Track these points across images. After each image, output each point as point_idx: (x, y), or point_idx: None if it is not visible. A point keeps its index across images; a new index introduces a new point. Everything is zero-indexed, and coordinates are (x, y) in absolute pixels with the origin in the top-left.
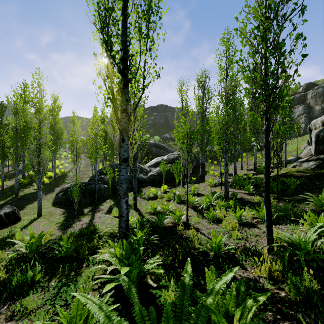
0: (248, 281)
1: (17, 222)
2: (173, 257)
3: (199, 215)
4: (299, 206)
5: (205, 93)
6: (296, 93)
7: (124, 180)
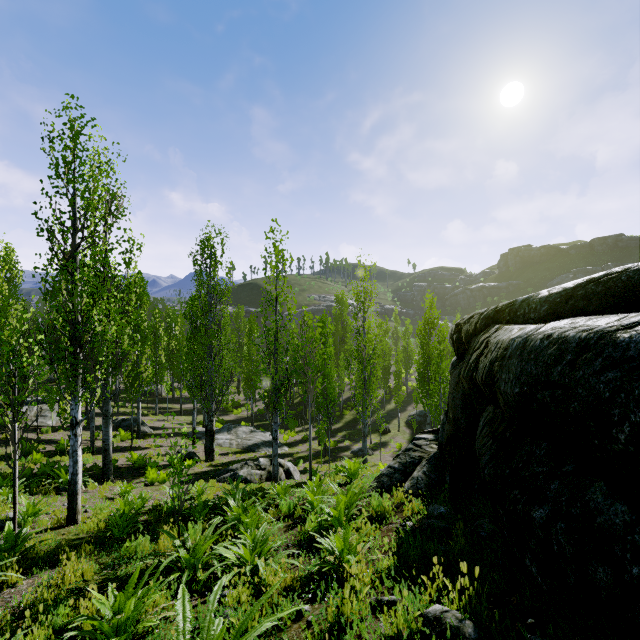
0: None
1: (389, 433)
2: None
3: None
4: None
5: None
6: None
7: None
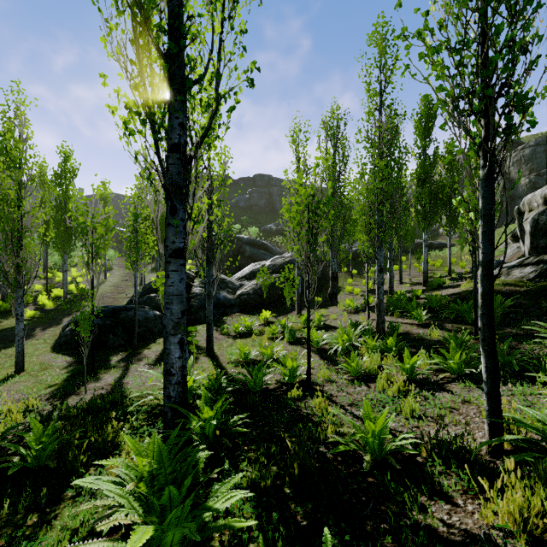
0: (469, 543)
1: None
2: (279, 467)
3: (330, 366)
4: (520, 347)
5: (339, 147)
6: None
7: (176, 297)
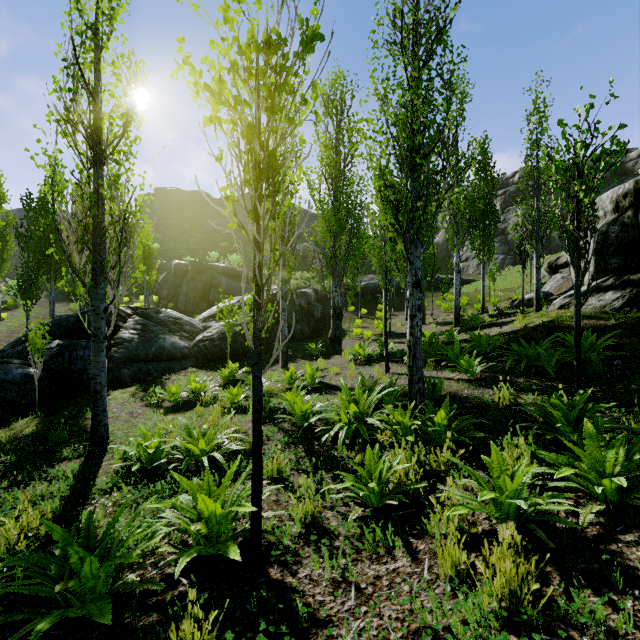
0: None
1: None
2: None
3: (322, 474)
4: None
5: (343, 128)
6: (508, 184)
7: None
